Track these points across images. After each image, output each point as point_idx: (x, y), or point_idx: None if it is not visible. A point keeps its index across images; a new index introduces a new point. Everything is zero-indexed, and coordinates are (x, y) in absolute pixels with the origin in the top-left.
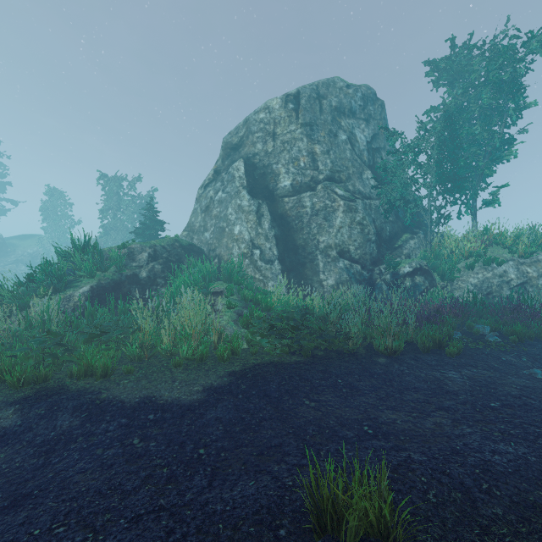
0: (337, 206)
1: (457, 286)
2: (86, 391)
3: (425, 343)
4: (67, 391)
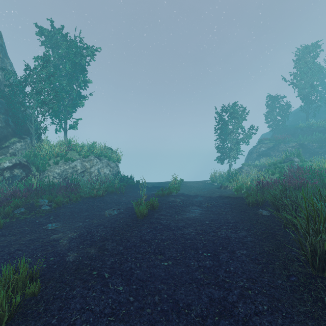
0: None
1: (47, 175)
2: None
3: None
4: None
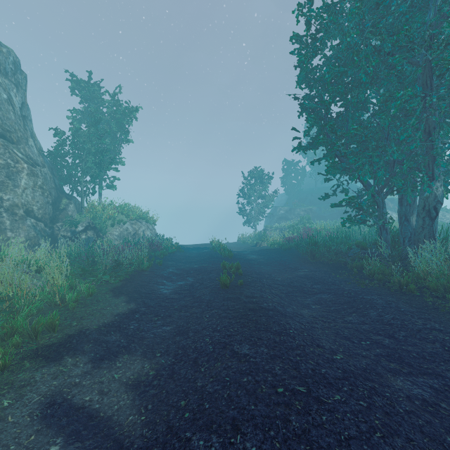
0: (22, 168)
1: (109, 237)
2: (75, 334)
3: (151, 262)
4: (61, 342)
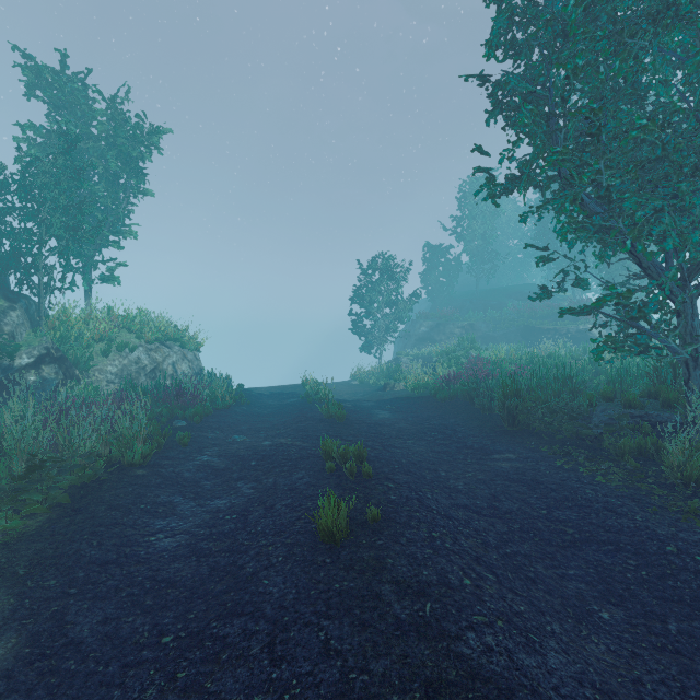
0: None
1: (96, 376)
2: None
3: (161, 441)
4: None
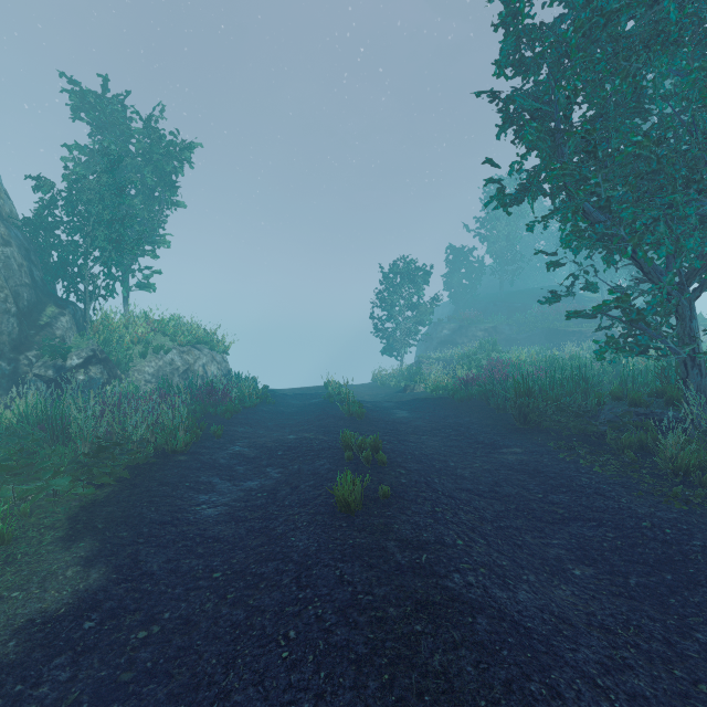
0: None
1: (135, 376)
2: None
3: (198, 432)
4: None
